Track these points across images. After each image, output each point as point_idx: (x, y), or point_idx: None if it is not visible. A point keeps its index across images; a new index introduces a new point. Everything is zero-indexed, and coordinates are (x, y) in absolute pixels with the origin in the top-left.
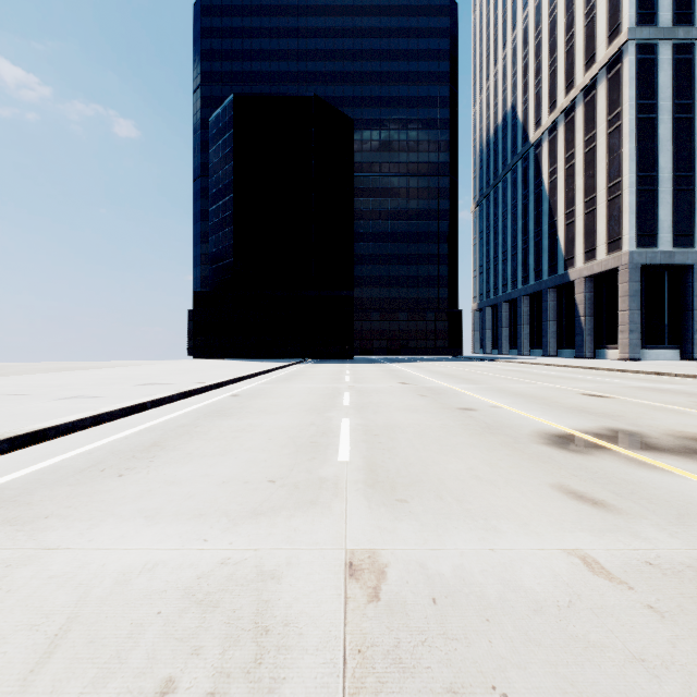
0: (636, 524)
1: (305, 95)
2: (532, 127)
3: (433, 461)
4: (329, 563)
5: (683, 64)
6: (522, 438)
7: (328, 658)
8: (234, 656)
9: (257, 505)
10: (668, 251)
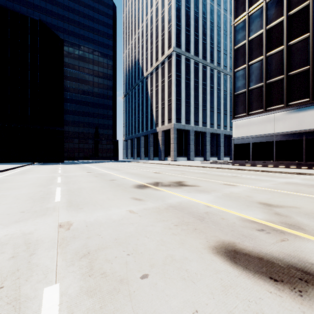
0: (146, 202)
1: (33, 17)
2: (145, 70)
3: (95, 196)
4: (52, 226)
5: (188, 65)
6: (128, 187)
7: (52, 242)
8: (19, 249)
9: (17, 219)
10: (184, 125)
